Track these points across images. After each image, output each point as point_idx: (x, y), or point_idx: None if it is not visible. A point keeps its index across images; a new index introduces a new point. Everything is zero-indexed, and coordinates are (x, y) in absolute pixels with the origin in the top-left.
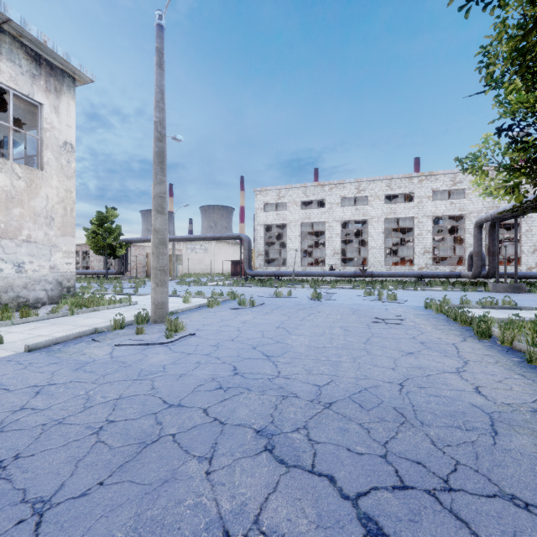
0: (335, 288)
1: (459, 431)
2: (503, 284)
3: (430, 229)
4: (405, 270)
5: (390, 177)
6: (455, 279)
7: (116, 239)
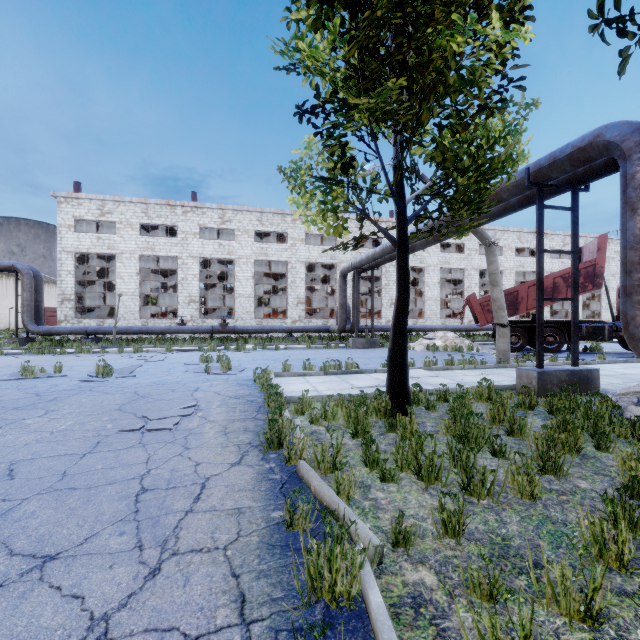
0: (173, 351)
1: None
2: (361, 339)
3: (303, 277)
4: (278, 324)
5: (261, 210)
6: (327, 334)
7: None
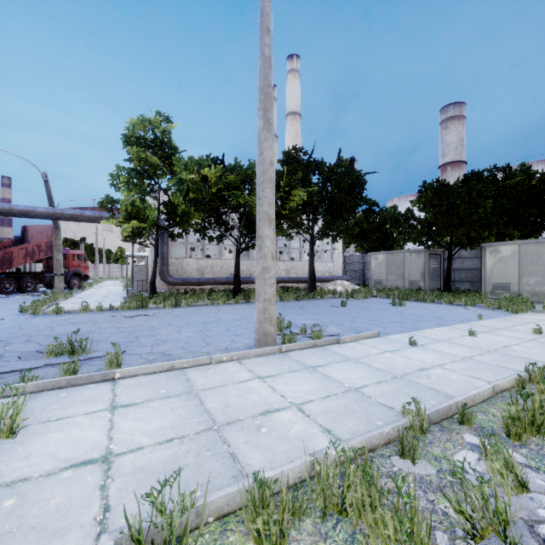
0: None
1: None
2: None
3: None
4: None
5: None
6: None
7: None
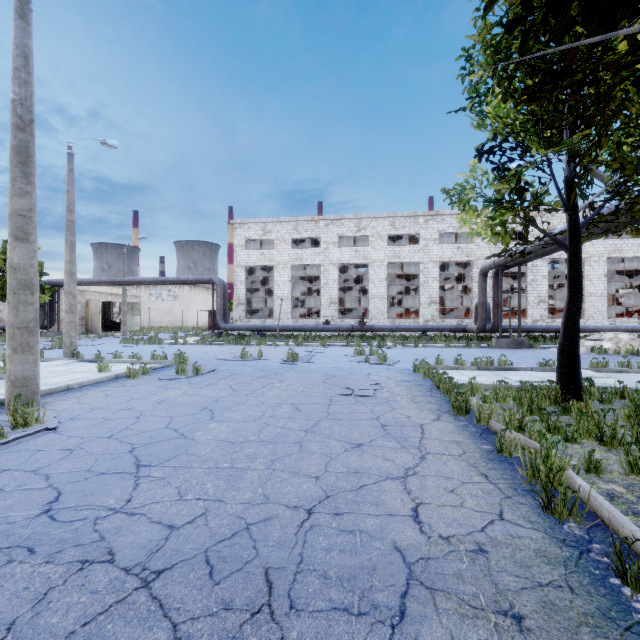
0: (325, 345)
1: (343, 621)
2: (506, 339)
3: (436, 276)
4: (410, 323)
5: (394, 215)
6: (462, 333)
7: None
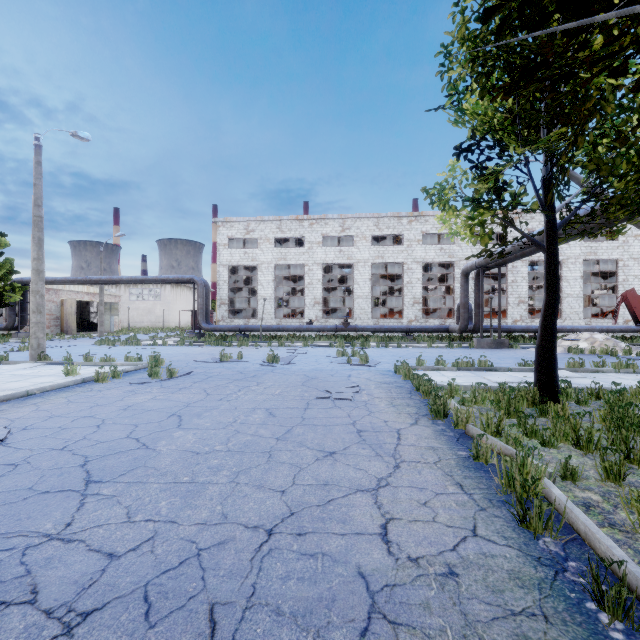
0: (308, 346)
1: None
2: (487, 339)
3: (419, 277)
4: (394, 323)
5: (378, 215)
6: (445, 334)
7: (5, 279)
